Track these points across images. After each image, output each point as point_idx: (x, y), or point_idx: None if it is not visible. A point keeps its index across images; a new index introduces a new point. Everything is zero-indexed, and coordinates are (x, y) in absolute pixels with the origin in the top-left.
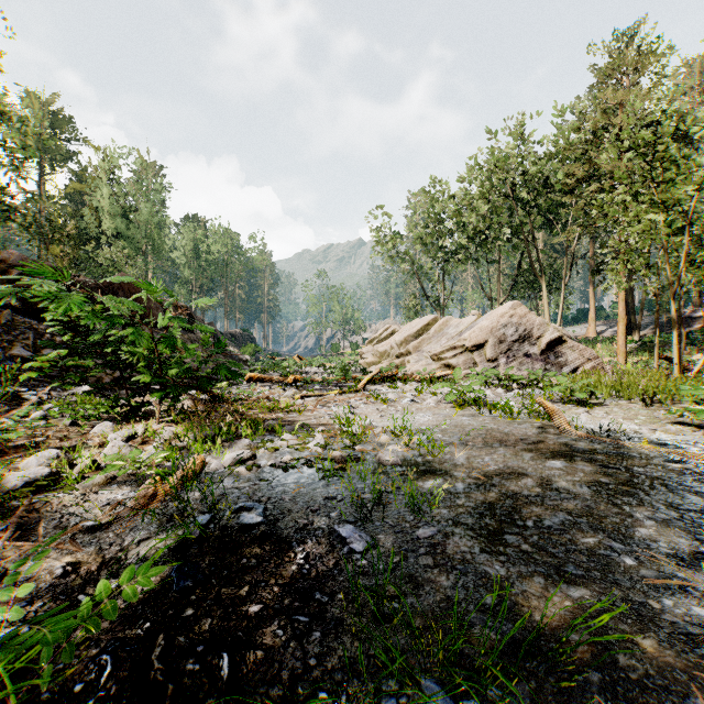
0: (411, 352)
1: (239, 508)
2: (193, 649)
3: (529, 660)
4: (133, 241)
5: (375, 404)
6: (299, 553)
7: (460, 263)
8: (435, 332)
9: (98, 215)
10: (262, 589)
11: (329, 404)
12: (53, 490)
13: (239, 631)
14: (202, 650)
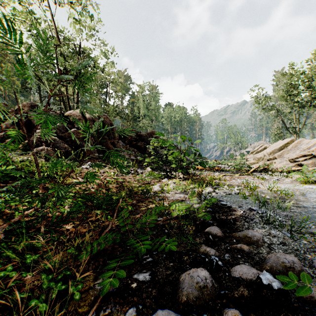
0: (276, 158)
1: (219, 200)
2: (223, 218)
3: (315, 235)
4: (149, 117)
5: (258, 180)
6: (241, 211)
7: (310, 107)
8: (291, 147)
9: (138, 109)
10: (233, 215)
11: (236, 178)
12: (163, 193)
13: (231, 219)
14: (225, 218)
